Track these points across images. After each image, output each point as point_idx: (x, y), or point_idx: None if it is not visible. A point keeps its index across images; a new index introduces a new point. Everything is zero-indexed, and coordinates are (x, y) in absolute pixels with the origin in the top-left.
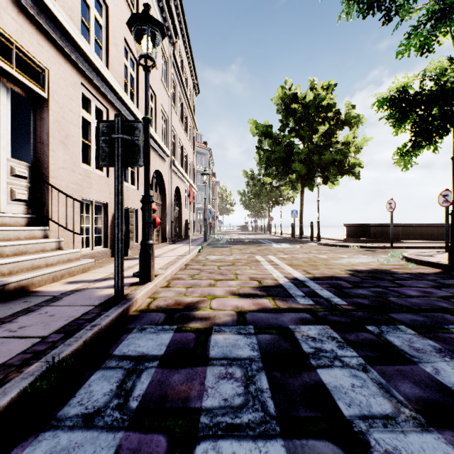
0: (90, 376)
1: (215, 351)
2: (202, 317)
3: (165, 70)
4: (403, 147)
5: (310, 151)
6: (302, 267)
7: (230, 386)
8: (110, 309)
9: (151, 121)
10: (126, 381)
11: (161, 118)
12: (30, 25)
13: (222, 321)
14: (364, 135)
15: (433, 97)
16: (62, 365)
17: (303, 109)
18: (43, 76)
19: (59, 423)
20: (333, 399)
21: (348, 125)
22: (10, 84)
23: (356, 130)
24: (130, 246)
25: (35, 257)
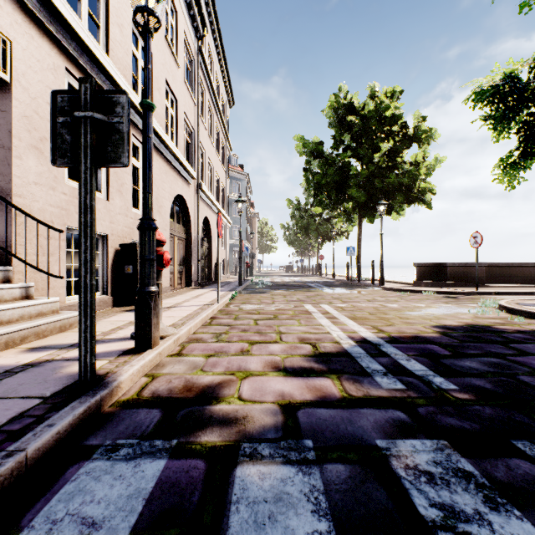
0: None
1: (240, 517)
2: (224, 418)
3: (190, 71)
4: (507, 157)
5: (370, 173)
6: (370, 322)
7: None
8: (65, 407)
9: (153, 108)
10: None
11: (185, 131)
12: None
13: (257, 429)
14: (437, 155)
15: None
16: None
17: (362, 122)
18: (4, 50)
19: None
20: None
21: (418, 142)
22: None
23: (426, 148)
24: None
25: None
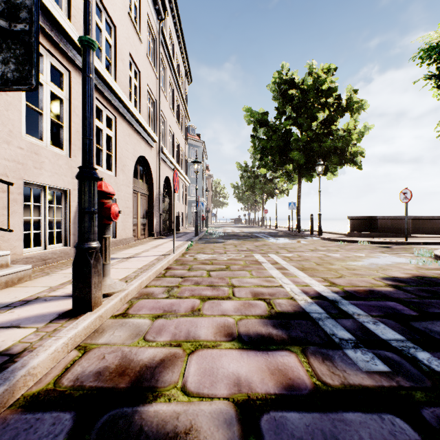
0: None
1: None
2: (157, 435)
3: (153, 48)
4: None
5: (309, 139)
6: (319, 273)
7: None
8: None
9: (94, 46)
10: None
11: (147, 100)
12: None
13: None
14: (366, 123)
15: None
16: None
17: (302, 94)
18: None
19: None
20: None
21: (350, 112)
22: None
23: (357, 117)
24: None
25: None
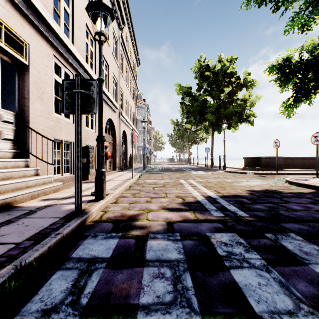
0: (51, 275)
1: (150, 254)
2: (141, 226)
3: (115, 48)
4: (287, 101)
5: (218, 105)
6: (214, 188)
7: (162, 284)
8: (71, 221)
9: (103, 81)
10: (80, 280)
11: (112, 82)
12: (15, 11)
13: (156, 230)
14: (257, 94)
15: (309, 64)
16: (28, 268)
17: (214, 76)
18: (25, 48)
19: (22, 318)
20: (244, 296)
21: (245, 87)
22: (0, 54)
23: (251, 90)
24: (90, 173)
25: (18, 181)
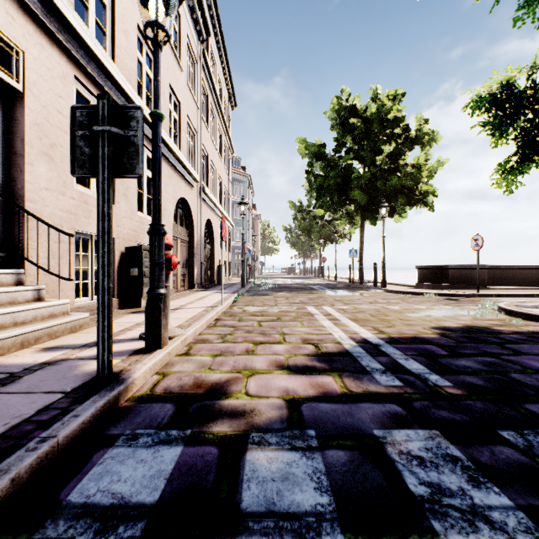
0: None
1: (252, 493)
2: (233, 411)
3: (193, 74)
4: (505, 163)
5: (372, 176)
6: (371, 323)
7: None
8: (86, 400)
9: (162, 118)
10: None
11: (188, 134)
12: None
13: (264, 421)
14: (439, 157)
15: None
16: None
17: (364, 124)
18: (16, 60)
19: None
20: None
21: (420, 144)
22: None
23: (429, 150)
24: (144, 294)
25: None
